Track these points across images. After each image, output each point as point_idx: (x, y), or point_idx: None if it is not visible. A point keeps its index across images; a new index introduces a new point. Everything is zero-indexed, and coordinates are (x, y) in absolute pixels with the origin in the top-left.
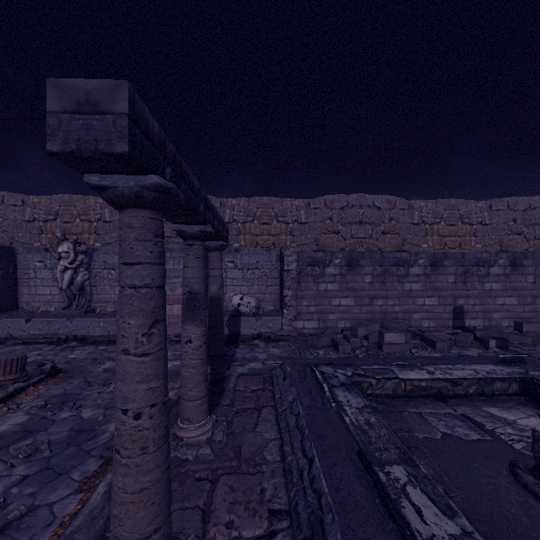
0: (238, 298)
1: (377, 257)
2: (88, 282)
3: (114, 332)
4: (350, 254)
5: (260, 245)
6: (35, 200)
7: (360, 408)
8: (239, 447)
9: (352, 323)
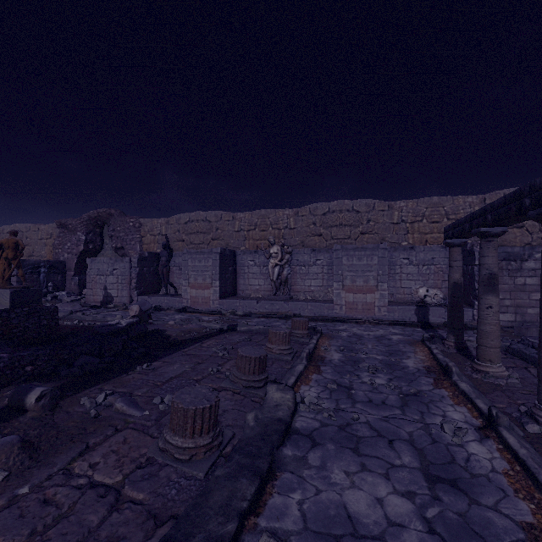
0: (424, 290)
1: None
2: (289, 275)
3: (318, 314)
4: None
5: (429, 242)
6: (241, 215)
7: None
8: (535, 384)
9: None
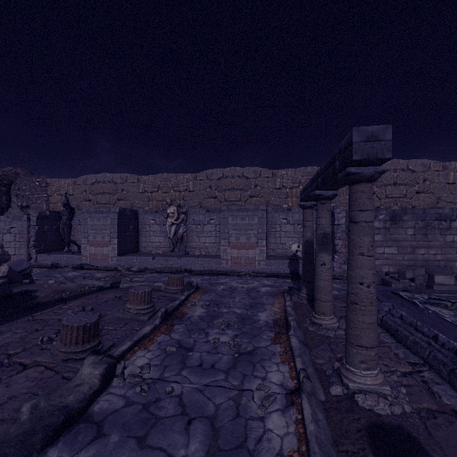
0: (296, 246)
1: (419, 213)
2: (185, 233)
3: (208, 268)
4: (393, 211)
5: None
6: (145, 178)
7: (453, 315)
8: None
9: (395, 268)
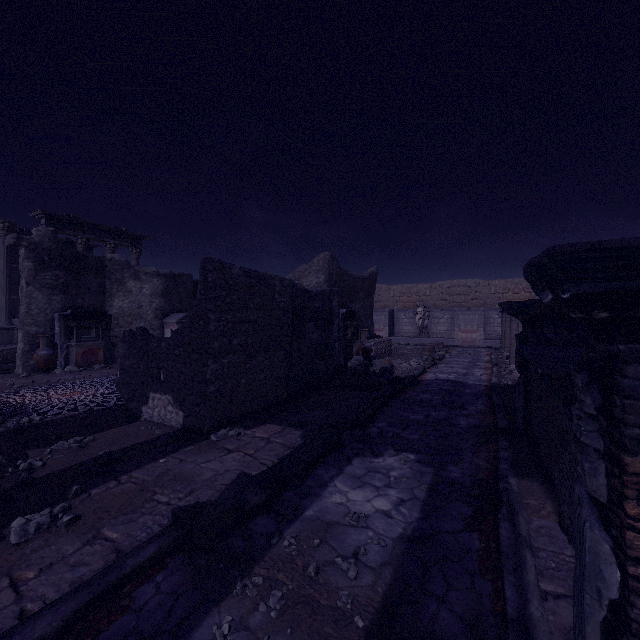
0: None
1: None
2: (428, 324)
3: (446, 344)
4: None
5: None
6: (394, 287)
7: None
8: None
9: None
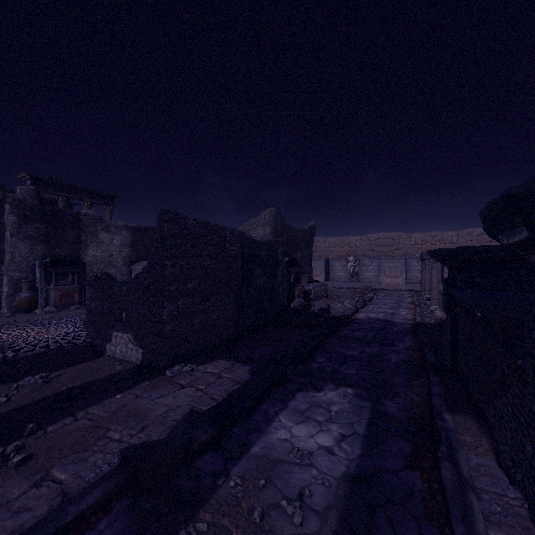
0: None
1: None
2: (358, 270)
3: (373, 288)
4: None
5: None
6: (329, 240)
7: None
8: None
9: None
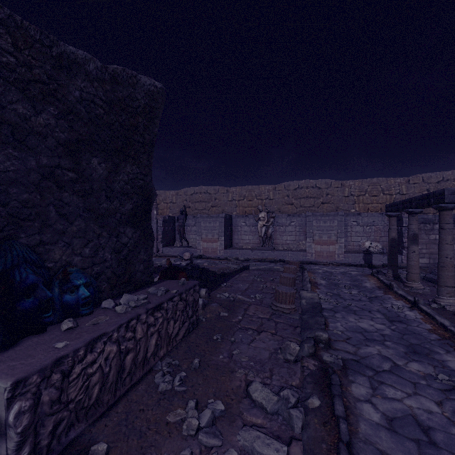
0: (368, 243)
1: None
2: (273, 233)
3: (296, 259)
4: (454, 215)
5: (370, 210)
6: (233, 189)
7: None
8: None
9: None
